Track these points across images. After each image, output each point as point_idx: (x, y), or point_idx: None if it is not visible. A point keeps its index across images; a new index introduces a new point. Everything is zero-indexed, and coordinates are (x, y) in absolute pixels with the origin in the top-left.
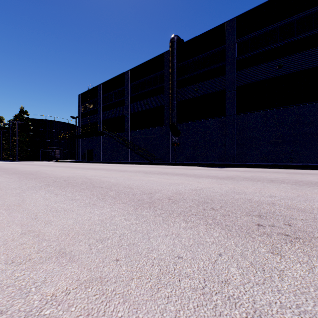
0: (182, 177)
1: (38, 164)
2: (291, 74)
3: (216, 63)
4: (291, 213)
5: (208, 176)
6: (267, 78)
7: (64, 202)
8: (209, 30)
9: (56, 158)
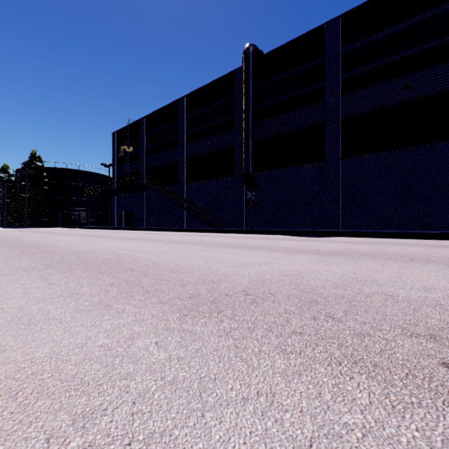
0: (264, 251)
1: (53, 231)
2: (424, 98)
3: (311, 84)
4: None
5: (305, 250)
6: (387, 105)
7: (56, 300)
8: (301, 36)
9: (82, 223)
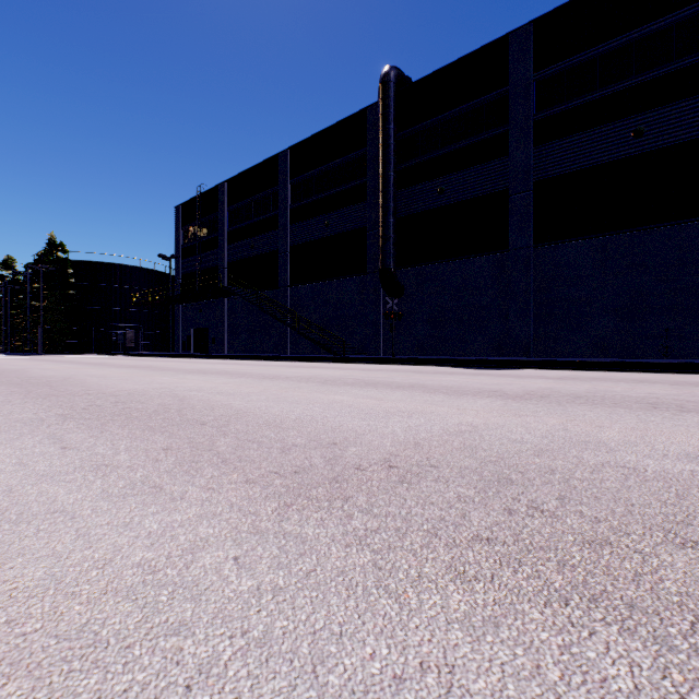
0: (414, 393)
1: (82, 360)
2: (665, 150)
3: (487, 130)
4: None
5: (480, 390)
6: (607, 162)
7: (70, 477)
8: (470, 53)
9: (129, 347)
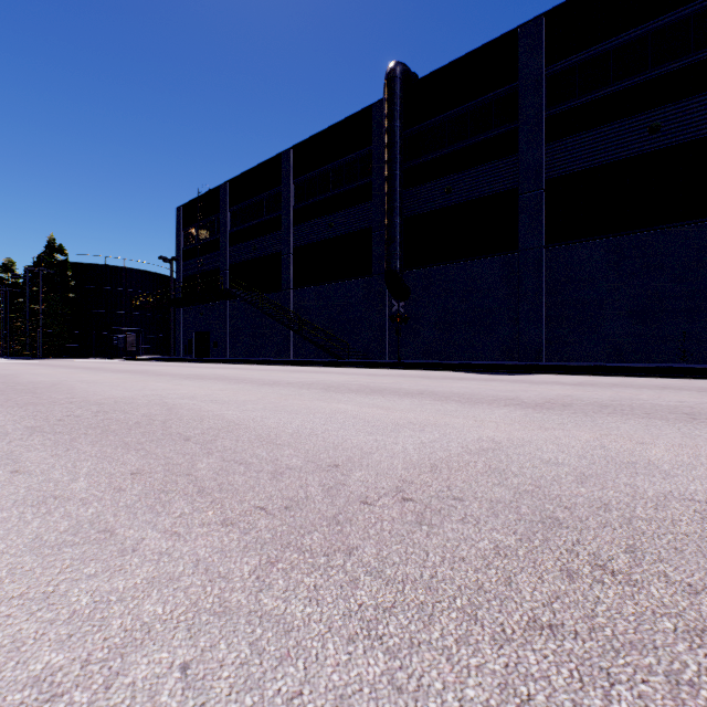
0: (424, 401)
1: (79, 365)
2: (682, 146)
3: (497, 127)
4: None
5: (495, 398)
6: (622, 159)
7: (3, 515)
8: (479, 48)
9: (129, 351)
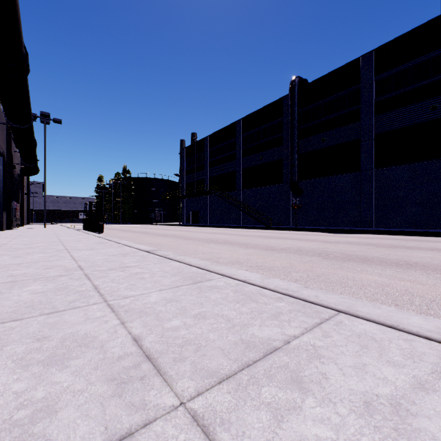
0: (295, 240)
1: (151, 227)
2: None
3: (349, 107)
4: (335, 254)
5: (319, 240)
6: (416, 123)
7: (231, 248)
8: (339, 68)
9: (157, 220)
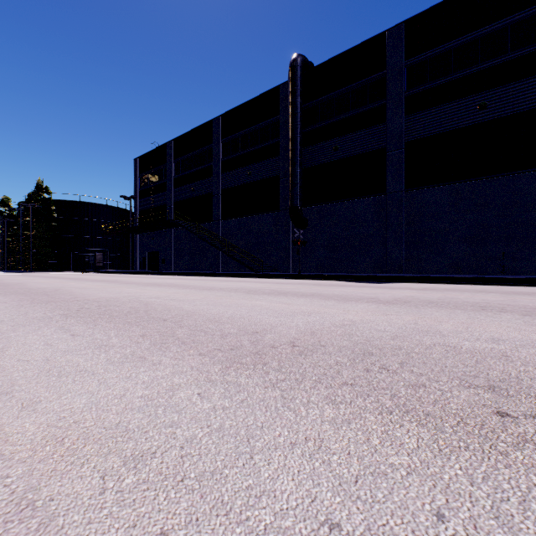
0: (314, 299)
1: (64, 276)
2: (502, 119)
3: (370, 103)
4: None
5: (361, 298)
6: (460, 127)
7: (83, 352)
8: (357, 45)
9: (98, 266)
